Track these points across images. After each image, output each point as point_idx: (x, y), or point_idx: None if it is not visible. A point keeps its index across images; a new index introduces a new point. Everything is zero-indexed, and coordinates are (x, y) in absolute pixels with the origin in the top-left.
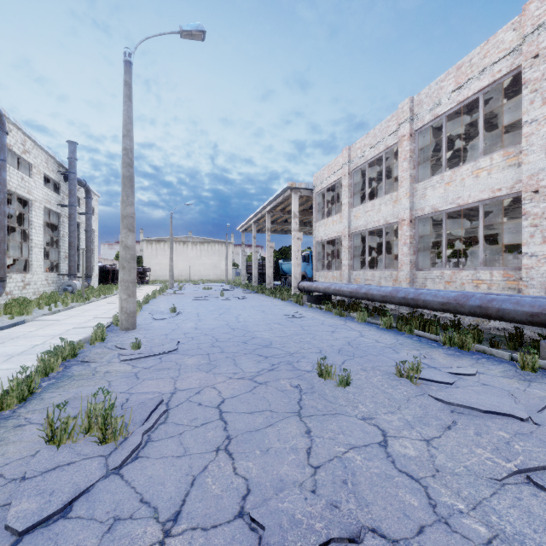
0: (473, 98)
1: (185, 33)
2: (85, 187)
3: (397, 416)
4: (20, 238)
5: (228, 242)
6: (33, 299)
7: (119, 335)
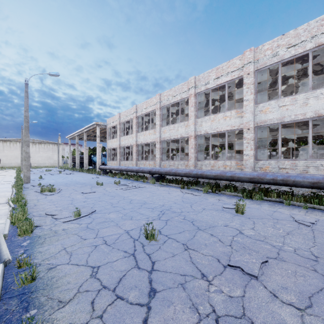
0: (149, 112)
1: (51, 75)
2: None
3: (109, 187)
4: None
5: (59, 143)
6: None
7: (26, 184)
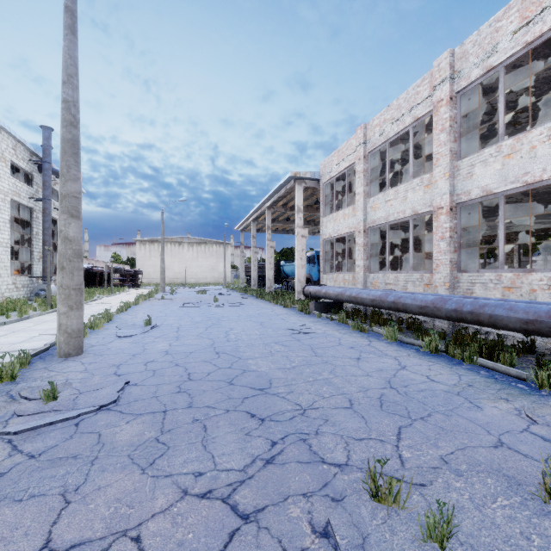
0: (550, 35)
1: None
2: None
3: None
4: None
5: (226, 243)
6: None
7: (48, 367)
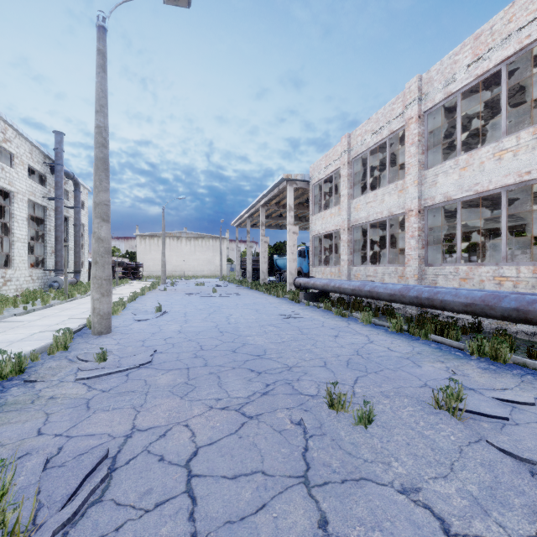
0: (495, 70)
1: None
2: (73, 179)
3: (455, 486)
4: (1, 232)
5: (222, 238)
6: (12, 297)
7: (88, 341)
